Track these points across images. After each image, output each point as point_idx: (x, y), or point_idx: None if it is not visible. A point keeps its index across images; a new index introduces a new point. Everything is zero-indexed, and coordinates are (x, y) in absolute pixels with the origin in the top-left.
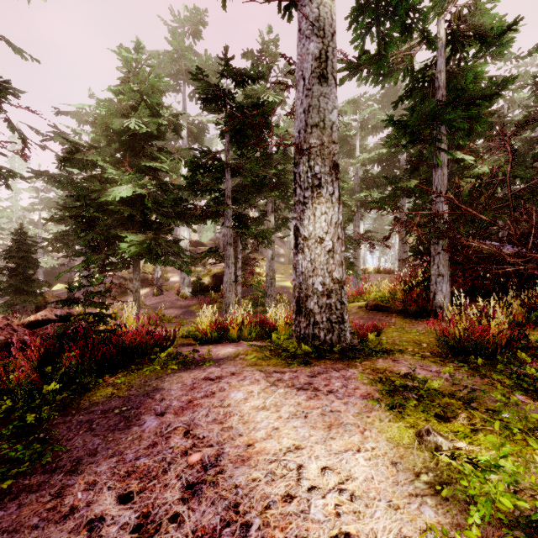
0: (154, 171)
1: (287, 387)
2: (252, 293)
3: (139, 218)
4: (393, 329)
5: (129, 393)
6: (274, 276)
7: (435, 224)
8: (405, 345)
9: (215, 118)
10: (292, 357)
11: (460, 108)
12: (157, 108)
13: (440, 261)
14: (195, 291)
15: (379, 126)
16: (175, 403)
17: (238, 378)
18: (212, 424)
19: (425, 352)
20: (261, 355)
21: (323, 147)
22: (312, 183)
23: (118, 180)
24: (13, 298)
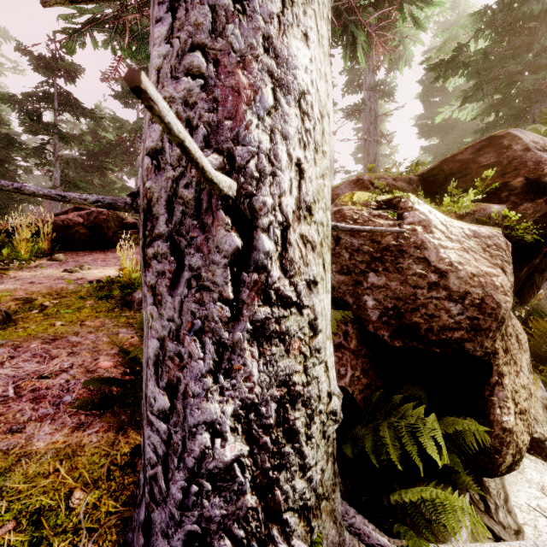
0: None
1: None
2: None
3: None
4: None
5: None
6: None
7: None
8: None
9: None
10: None
11: None
12: None
13: None
14: None
15: None
16: None
17: None
18: None
19: None
20: None
21: None
22: None
23: None
24: None
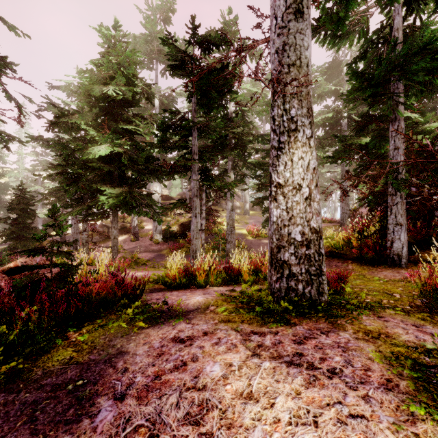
0: (130, 134)
1: (272, 360)
2: (214, 239)
3: (117, 175)
4: (354, 276)
5: (89, 358)
6: (233, 225)
7: (398, 174)
8: (377, 296)
9: (182, 90)
10: (269, 315)
11: (429, 56)
12: (133, 79)
13: (397, 211)
14: (165, 237)
15: (324, 95)
16: (139, 378)
17: (212, 341)
18: (184, 427)
19: (404, 305)
20: (232, 307)
21: (299, 88)
22: (287, 127)
23: (98, 140)
24: (15, 243)
